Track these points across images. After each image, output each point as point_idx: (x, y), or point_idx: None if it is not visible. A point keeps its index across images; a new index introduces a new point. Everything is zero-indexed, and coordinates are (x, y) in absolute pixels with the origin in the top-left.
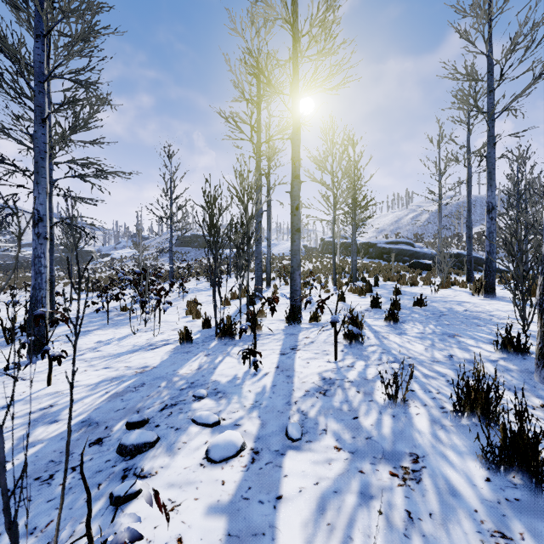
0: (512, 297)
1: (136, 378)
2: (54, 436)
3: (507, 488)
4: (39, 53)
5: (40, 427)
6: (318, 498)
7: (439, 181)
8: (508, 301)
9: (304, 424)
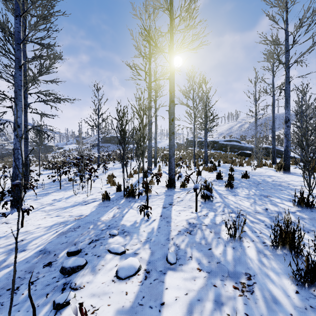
0: (302, 173)
1: (75, 223)
2: (22, 260)
3: (310, 298)
4: (17, 26)
5: (14, 254)
6: (187, 304)
7: (255, 105)
8: (298, 175)
9: (178, 253)
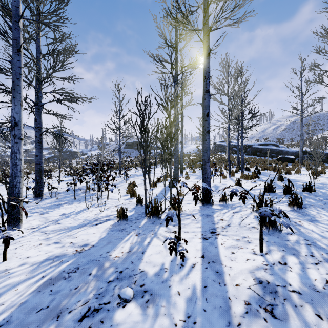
0: None
1: (73, 259)
2: None
3: None
4: None
5: None
6: None
7: (301, 100)
8: None
9: None
